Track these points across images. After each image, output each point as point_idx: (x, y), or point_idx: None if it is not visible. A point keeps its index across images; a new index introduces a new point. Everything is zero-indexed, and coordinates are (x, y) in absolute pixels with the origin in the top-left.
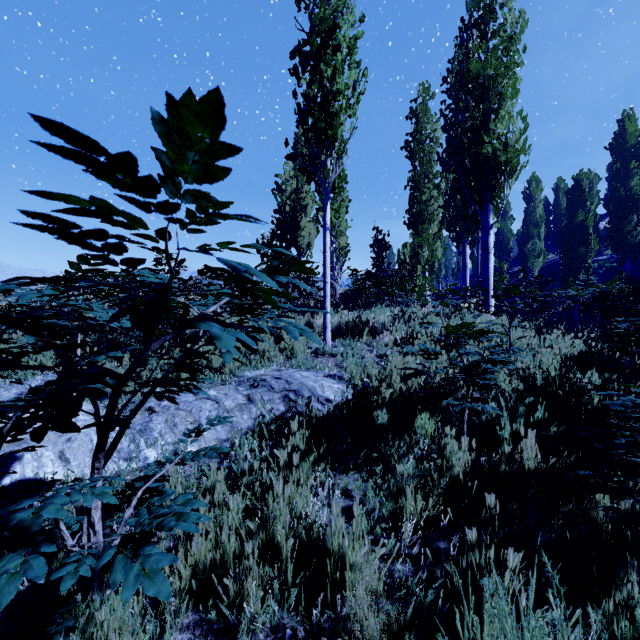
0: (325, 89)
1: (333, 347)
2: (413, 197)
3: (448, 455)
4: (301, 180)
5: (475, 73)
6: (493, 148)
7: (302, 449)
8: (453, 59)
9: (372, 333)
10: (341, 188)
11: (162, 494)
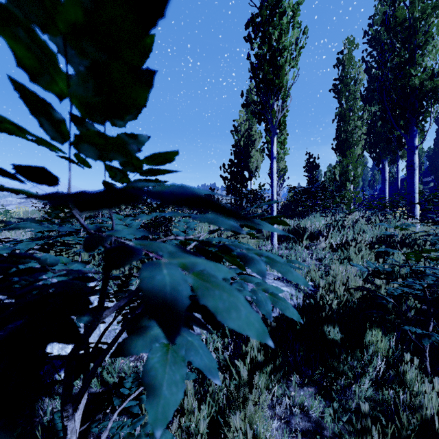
0: (272, 49)
1: (278, 249)
2: (340, 128)
3: (408, 381)
4: (251, 122)
5: (402, 18)
6: (420, 79)
7: (260, 360)
8: (374, 15)
9: (310, 238)
10: (285, 125)
11: (139, 402)
